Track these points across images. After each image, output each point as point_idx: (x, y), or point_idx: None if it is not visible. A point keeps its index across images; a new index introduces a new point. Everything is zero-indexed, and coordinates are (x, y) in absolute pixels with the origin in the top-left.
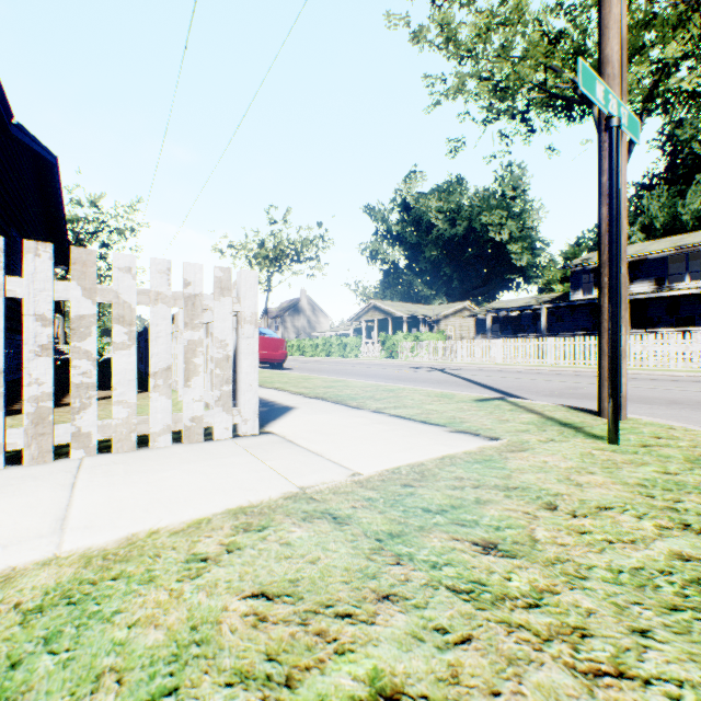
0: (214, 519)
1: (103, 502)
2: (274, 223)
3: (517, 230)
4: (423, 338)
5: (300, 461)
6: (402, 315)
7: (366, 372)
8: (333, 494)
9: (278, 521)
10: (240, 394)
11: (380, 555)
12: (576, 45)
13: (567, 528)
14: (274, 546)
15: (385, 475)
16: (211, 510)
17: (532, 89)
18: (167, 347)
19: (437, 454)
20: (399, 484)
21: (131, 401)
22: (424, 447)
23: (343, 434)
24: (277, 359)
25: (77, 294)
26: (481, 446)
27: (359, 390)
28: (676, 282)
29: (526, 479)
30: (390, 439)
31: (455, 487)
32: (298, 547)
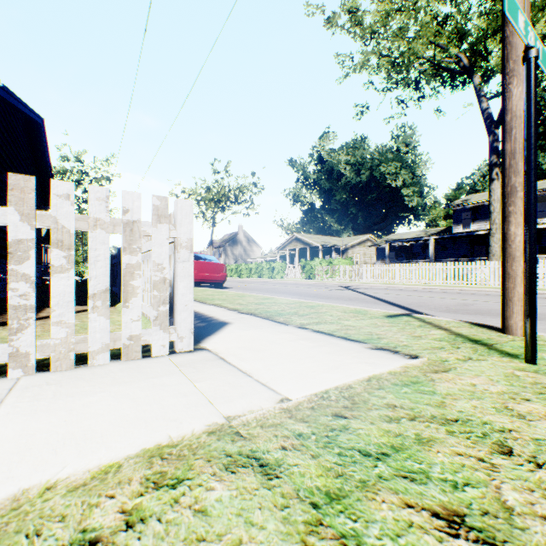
0: (124, 466)
1: (12, 437)
2: (217, 173)
3: (409, 178)
4: (335, 263)
5: (229, 383)
6: (318, 245)
7: (290, 291)
8: (260, 428)
9: (197, 471)
10: (176, 314)
11: (319, 537)
12: (460, 26)
13: (539, 486)
14: (186, 515)
15: (314, 402)
16: (125, 452)
17: (423, 64)
18: (105, 270)
19: (363, 374)
20: (330, 414)
21: (70, 321)
22: (349, 366)
23: (271, 351)
24: (218, 280)
25: (14, 219)
26: (404, 365)
27: (285, 306)
28: (538, 218)
29: (462, 407)
30: (315, 357)
31: (390, 419)
32: (215, 518)
